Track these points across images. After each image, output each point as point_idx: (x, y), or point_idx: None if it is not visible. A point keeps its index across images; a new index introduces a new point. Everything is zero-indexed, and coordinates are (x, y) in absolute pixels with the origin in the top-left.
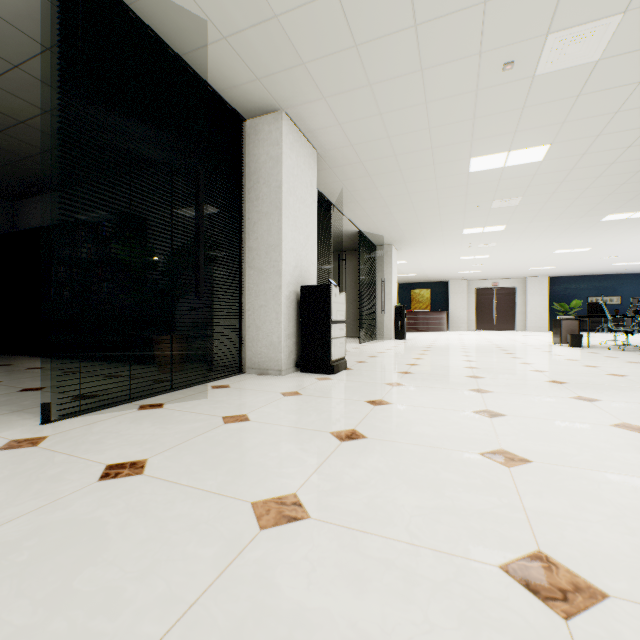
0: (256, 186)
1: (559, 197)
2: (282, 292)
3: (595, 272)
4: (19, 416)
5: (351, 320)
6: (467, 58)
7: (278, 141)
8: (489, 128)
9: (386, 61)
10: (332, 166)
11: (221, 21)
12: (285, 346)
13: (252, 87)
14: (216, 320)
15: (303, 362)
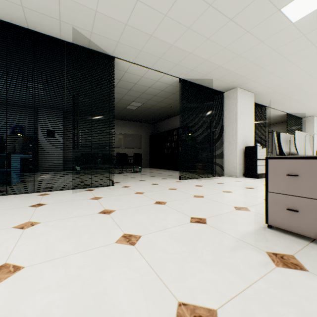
0: (228, 114)
1: None
2: (237, 149)
3: None
4: (173, 179)
5: None
6: (315, 55)
7: (235, 98)
8: None
9: (275, 67)
10: (262, 95)
11: (216, 77)
12: (238, 167)
13: (226, 85)
14: (214, 158)
15: (246, 174)
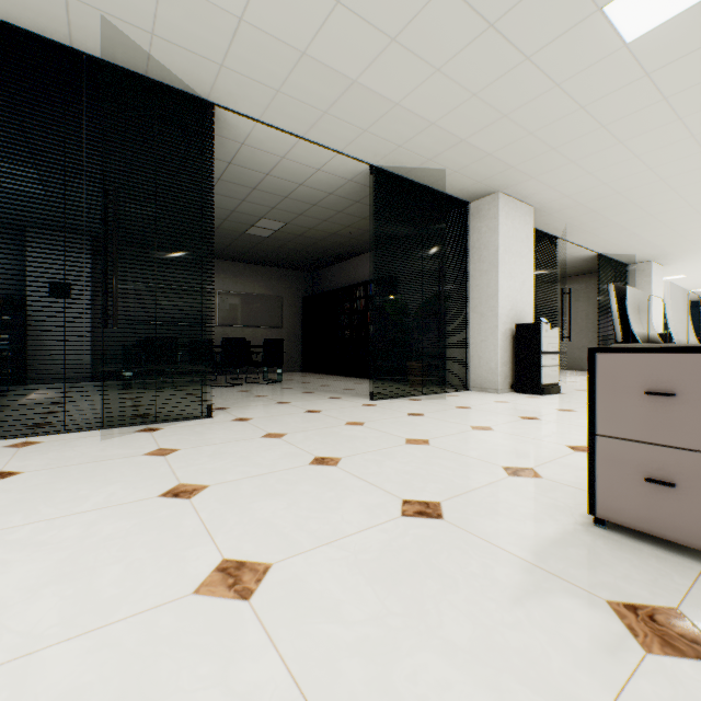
0: (478, 251)
1: None
2: (498, 330)
3: None
4: (356, 398)
5: None
6: (666, 125)
7: (495, 216)
8: None
9: (583, 148)
10: (550, 212)
11: (453, 166)
12: (501, 371)
13: (474, 187)
14: (448, 351)
15: (516, 385)
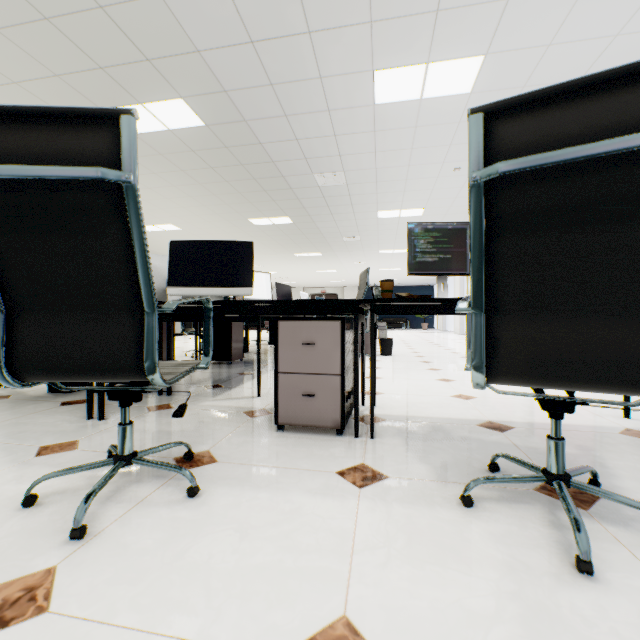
0: None
1: None
2: None
3: None
4: None
5: None
6: None
7: None
8: None
9: None
10: None
11: None
12: None
13: None
14: None
15: None
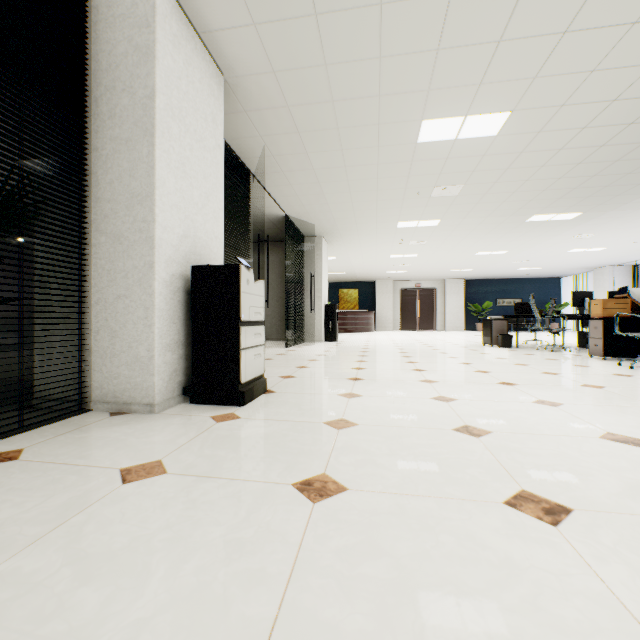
0: (110, 94)
1: (499, 189)
2: (155, 273)
3: (503, 276)
4: None
5: (277, 320)
6: None
7: (148, 20)
8: (453, 72)
9: None
10: (248, 108)
11: None
12: (162, 363)
13: None
14: (39, 320)
15: (195, 387)
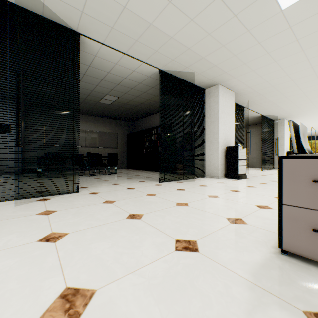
0: (209, 112)
1: None
2: (218, 149)
3: None
4: (152, 181)
5: (259, 159)
6: (296, 53)
7: (217, 95)
8: None
9: (258, 63)
10: (242, 95)
11: (198, 71)
12: (220, 168)
13: (208, 81)
14: (195, 159)
15: (227, 174)
